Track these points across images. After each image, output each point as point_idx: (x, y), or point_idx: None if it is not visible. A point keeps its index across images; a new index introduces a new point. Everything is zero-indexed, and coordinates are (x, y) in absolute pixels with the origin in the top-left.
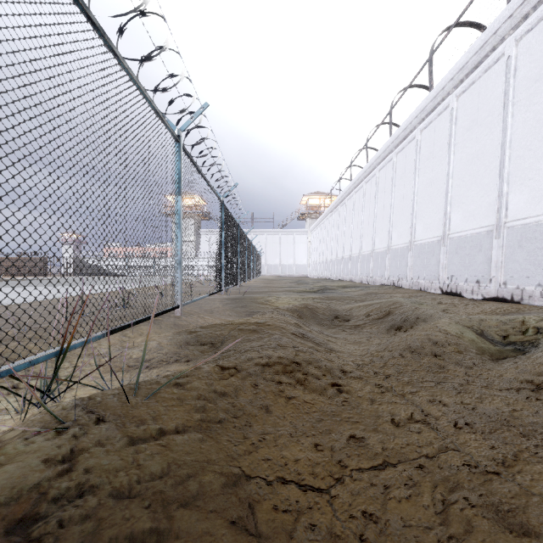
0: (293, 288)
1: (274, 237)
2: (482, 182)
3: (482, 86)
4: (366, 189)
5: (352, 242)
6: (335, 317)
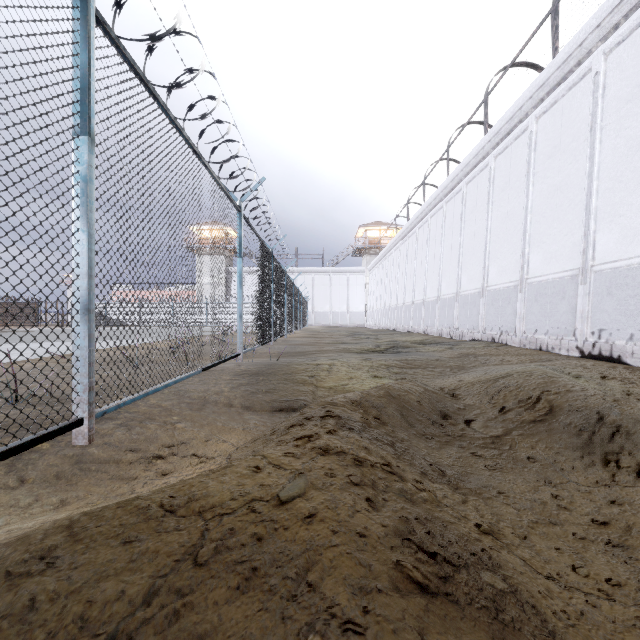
0: (350, 346)
1: (323, 278)
2: None
3: None
4: (446, 211)
5: (426, 282)
6: (443, 414)
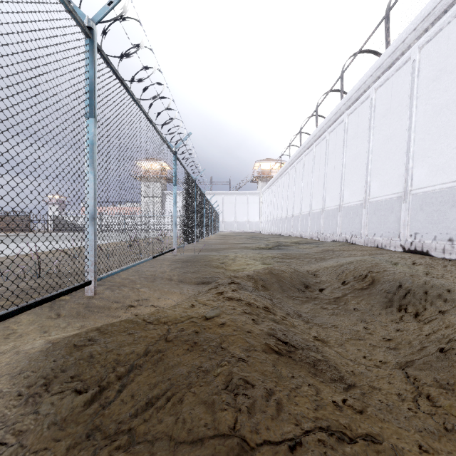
0: (249, 245)
1: (230, 198)
2: (454, 133)
3: (452, 31)
4: (315, 152)
5: (302, 201)
6: (305, 285)
